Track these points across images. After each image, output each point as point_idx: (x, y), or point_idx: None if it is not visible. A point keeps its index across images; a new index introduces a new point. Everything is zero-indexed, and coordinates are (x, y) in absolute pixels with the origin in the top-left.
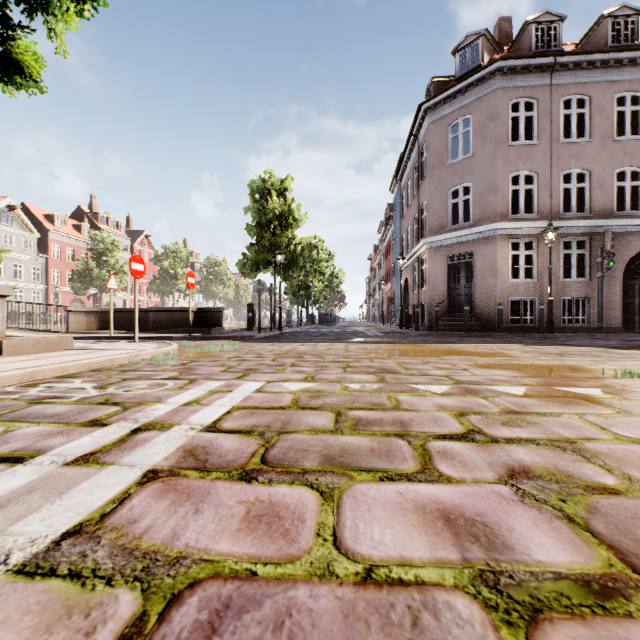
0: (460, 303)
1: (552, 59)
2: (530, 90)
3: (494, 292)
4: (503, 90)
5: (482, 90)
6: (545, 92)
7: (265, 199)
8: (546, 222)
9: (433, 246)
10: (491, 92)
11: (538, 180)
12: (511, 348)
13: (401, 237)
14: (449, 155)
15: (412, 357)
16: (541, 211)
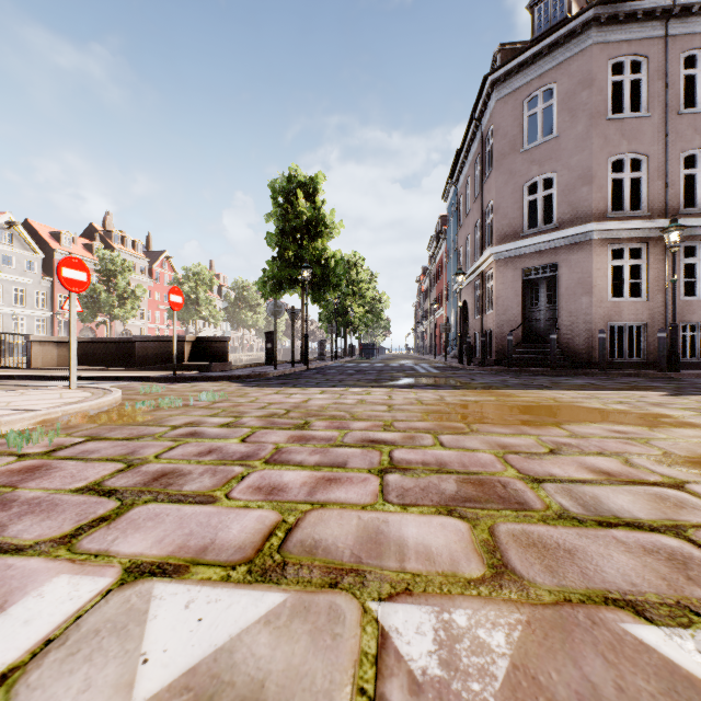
0: (539, 330)
1: (669, 0)
2: (637, 44)
3: (588, 315)
4: (600, 46)
5: (570, 49)
6: (658, 46)
7: (290, 203)
8: (661, 221)
9: (503, 257)
10: (583, 50)
11: (649, 165)
12: (659, 401)
13: (458, 251)
14: (524, 138)
15: (512, 427)
16: (653, 206)
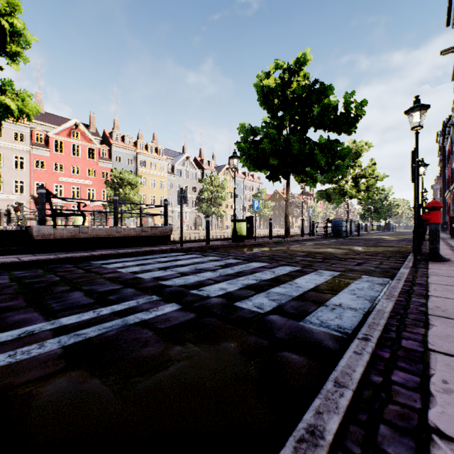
0: None
1: None
2: None
3: None
4: None
5: None
6: None
7: None
8: None
9: None
10: None
11: None
12: None
13: None
14: (438, 196)
15: None
16: None
